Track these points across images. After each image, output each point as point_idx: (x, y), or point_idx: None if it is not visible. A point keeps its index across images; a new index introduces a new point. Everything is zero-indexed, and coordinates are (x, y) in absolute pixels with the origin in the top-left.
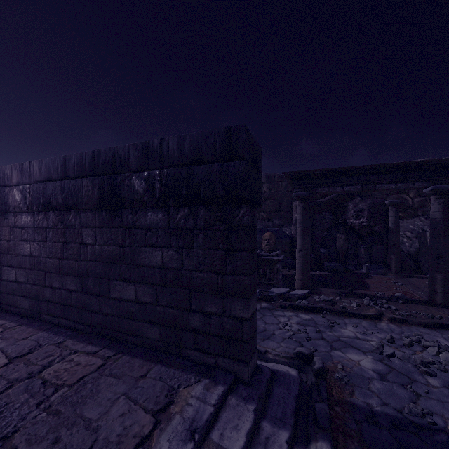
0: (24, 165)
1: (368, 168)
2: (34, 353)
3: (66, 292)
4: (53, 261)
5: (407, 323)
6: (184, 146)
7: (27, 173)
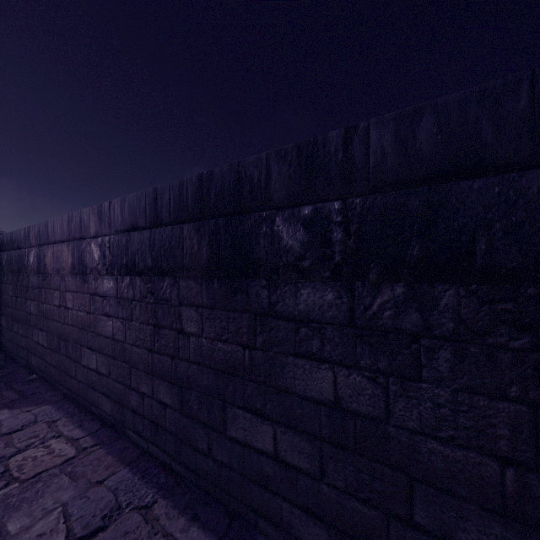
0: (103, 207)
1: None
2: (108, 533)
3: (158, 405)
4: (141, 352)
5: None
6: (417, 136)
7: (107, 219)
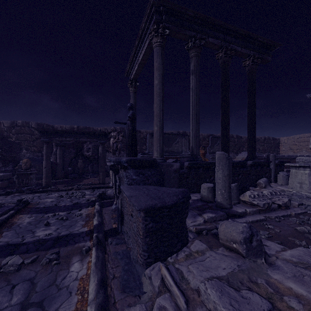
0: None
1: (75, 132)
2: None
3: None
4: None
5: (81, 189)
6: None
7: None
